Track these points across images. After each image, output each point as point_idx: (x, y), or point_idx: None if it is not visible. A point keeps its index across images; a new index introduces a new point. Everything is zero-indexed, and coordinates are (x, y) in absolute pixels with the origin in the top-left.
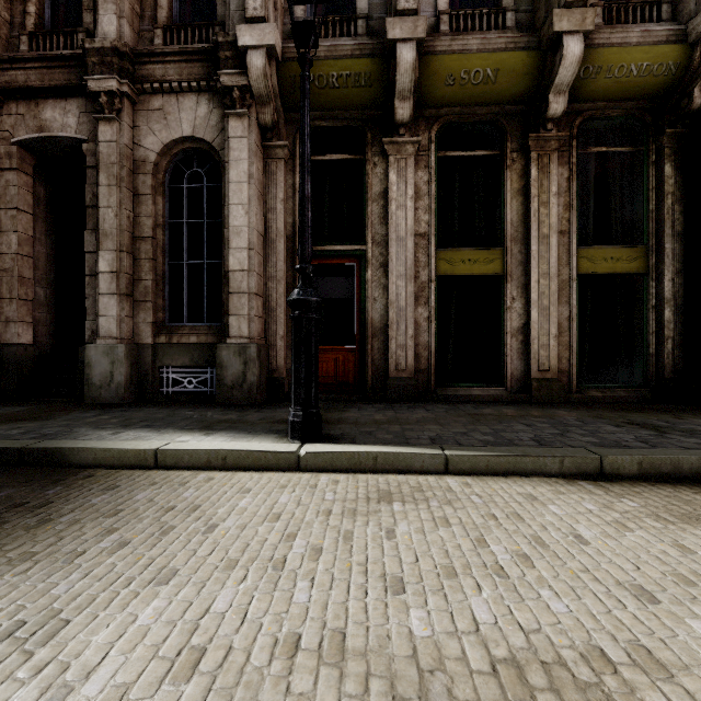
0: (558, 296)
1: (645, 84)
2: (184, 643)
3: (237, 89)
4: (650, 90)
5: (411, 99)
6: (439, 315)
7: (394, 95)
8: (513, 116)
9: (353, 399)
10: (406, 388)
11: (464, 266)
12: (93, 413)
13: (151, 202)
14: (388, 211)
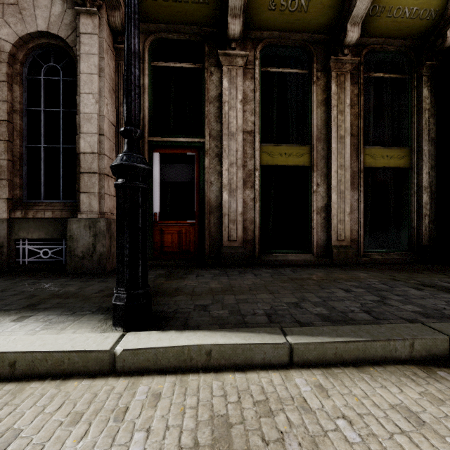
0: (350, 183)
1: (413, 26)
2: None
3: None
4: (415, 31)
5: (241, 16)
6: (262, 197)
7: (227, 12)
8: (317, 44)
9: (193, 264)
10: (237, 255)
11: (282, 158)
12: None
13: (6, 88)
14: (222, 112)
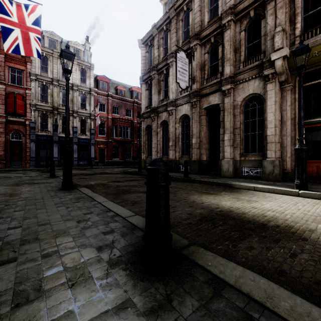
0: None
1: None
2: (278, 206)
3: (270, 74)
4: None
5: None
6: None
7: None
8: None
9: None
10: None
11: None
12: (227, 178)
13: (239, 117)
14: None
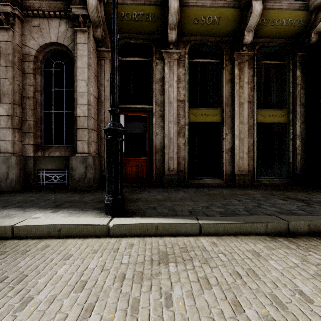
0: (247, 133)
1: (289, 30)
2: None
3: (81, 16)
4: (291, 33)
5: (176, 29)
6: (190, 142)
7: (167, 26)
8: (226, 43)
9: (145, 185)
10: (173, 179)
11: (202, 117)
12: None
13: (32, 77)
14: (164, 88)
